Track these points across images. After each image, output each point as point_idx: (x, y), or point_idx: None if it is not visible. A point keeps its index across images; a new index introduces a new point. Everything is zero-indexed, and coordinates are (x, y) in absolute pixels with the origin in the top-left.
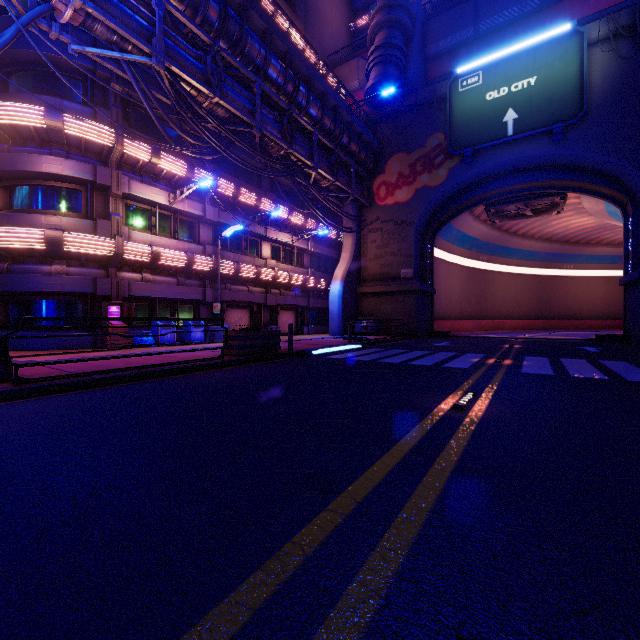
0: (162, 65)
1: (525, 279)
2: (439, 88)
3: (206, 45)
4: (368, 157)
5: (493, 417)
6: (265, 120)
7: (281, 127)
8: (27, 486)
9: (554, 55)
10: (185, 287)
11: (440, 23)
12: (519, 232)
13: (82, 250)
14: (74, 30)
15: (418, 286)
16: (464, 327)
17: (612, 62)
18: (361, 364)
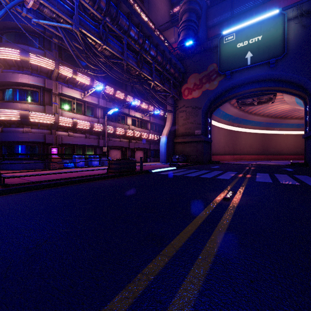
0: (77, 29)
1: (255, 135)
2: (214, 41)
3: (99, 20)
4: (179, 75)
5: (244, 204)
6: (128, 57)
7: (136, 60)
8: (3, 241)
9: (270, 25)
10: (89, 139)
11: (214, 10)
12: (253, 112)
13: (38, 120)
14: (34, 12)
15: (203, 138)
16: (226, 159)
17: (299, 28)
18: (176, 177)
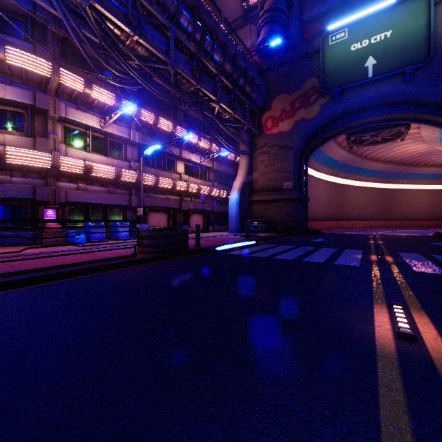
0: (86, 1)
1: (371, 191)
2: (313, 43)
3: None
4: (258, 97)
5: None
6: (178, 60)
7: (191, 67)
8: None
9: (406, 13)
10: (114, 195)
11: None
12: (368, 156)
13: (22, 162)
14: None
15: (297, 195)
16: (328, 226)
17: None
18: (260, 261)
